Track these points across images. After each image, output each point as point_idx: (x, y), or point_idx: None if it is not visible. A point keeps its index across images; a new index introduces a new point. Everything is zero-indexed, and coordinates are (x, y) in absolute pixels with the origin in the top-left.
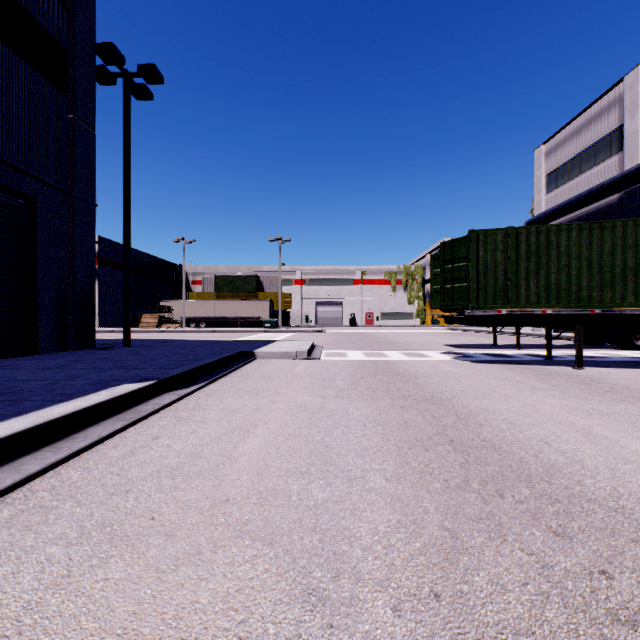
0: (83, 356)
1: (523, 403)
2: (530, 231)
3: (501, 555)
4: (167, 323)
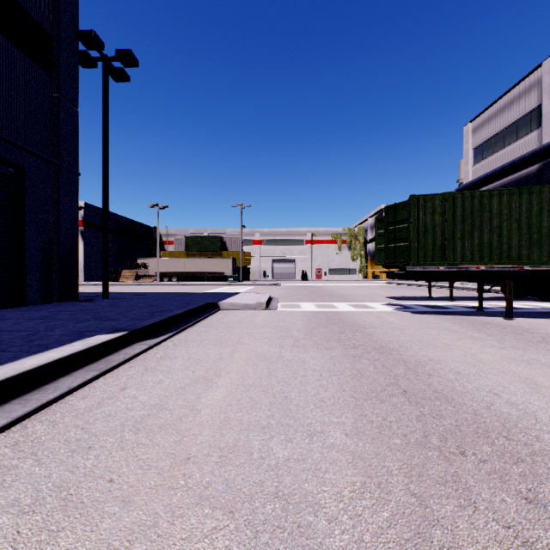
0: (66, 308)
1: (465, 353)
2: (465, 196)
3: (476, 528)
4: (143, 278)
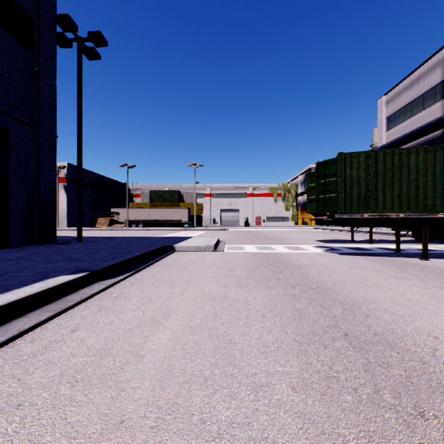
0: (43, 250)
1: (395, 292)
2: (386, 153)
3: None
4: (115, 224)
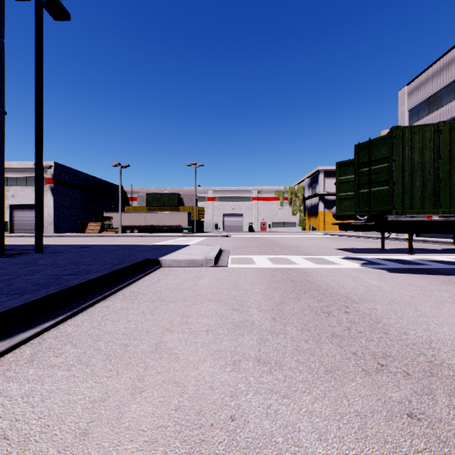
0: None
1: None
2: None
3: None
4: (108, 230)
